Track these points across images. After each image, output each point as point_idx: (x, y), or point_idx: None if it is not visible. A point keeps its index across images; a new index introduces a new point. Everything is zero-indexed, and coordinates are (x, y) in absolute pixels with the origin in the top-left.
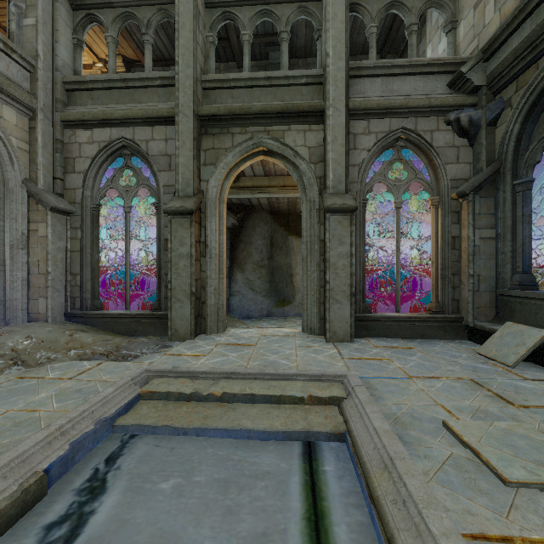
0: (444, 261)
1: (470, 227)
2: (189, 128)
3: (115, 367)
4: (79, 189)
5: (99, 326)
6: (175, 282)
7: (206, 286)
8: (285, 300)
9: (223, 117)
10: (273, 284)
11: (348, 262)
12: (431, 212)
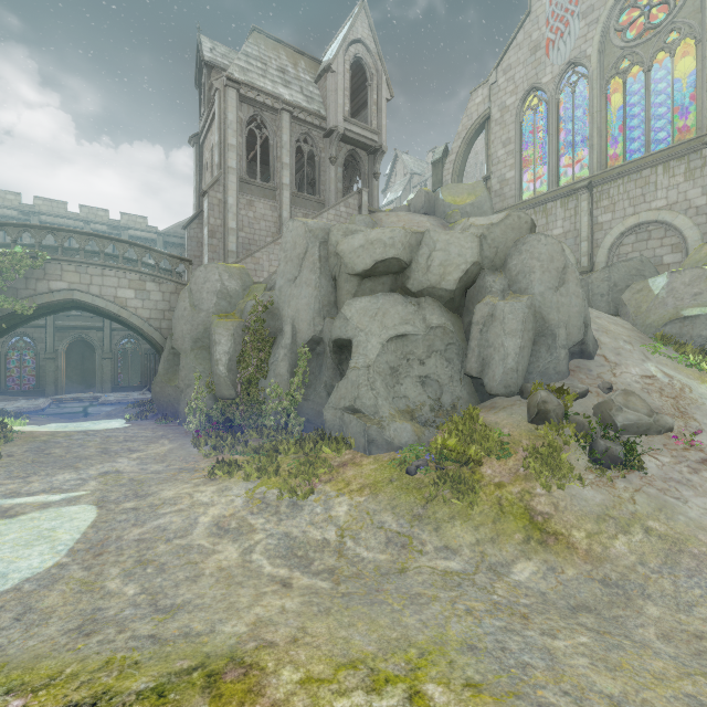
0: (143, 370)
1: (147, 362)
2: (53, 331)
3: (40, 399)
4: (0, 348)
5: (11, 395)
6: (48, 379)
7: (59, 380)
8: (92, 385)
9: (66, 328)
10: (84, 378)
11: (110, 372)
12: (140, 357)
